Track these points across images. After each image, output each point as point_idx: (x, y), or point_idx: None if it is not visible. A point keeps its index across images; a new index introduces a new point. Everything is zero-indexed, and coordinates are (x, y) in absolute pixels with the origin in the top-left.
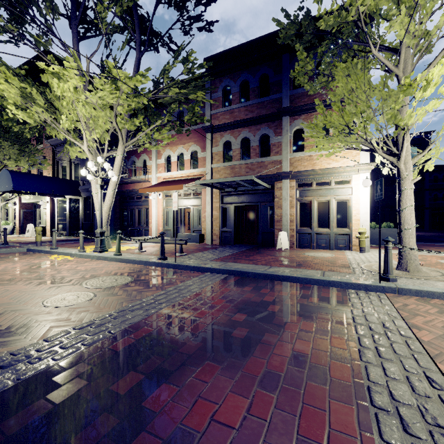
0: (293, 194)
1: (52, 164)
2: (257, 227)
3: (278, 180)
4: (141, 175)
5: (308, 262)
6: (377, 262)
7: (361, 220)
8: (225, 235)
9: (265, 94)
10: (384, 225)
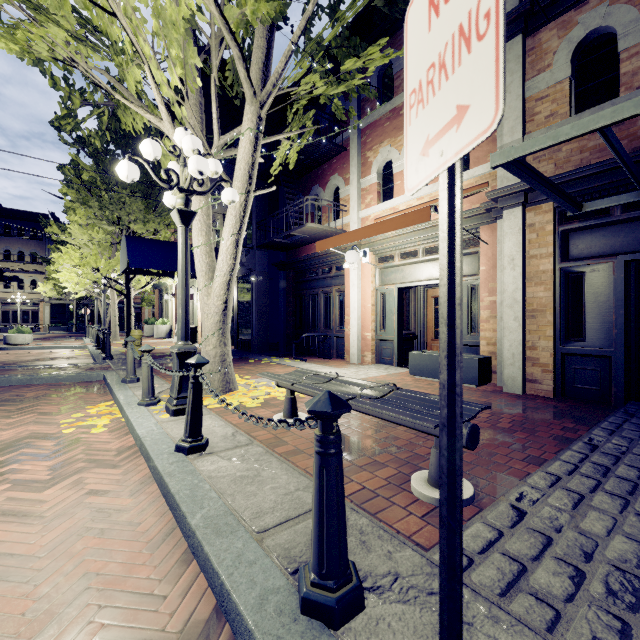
0: None
1: None
2: None
3: None
4: (330, 221)
5: None
6: None
7: None
8: (579, 367)
9: None
10: None
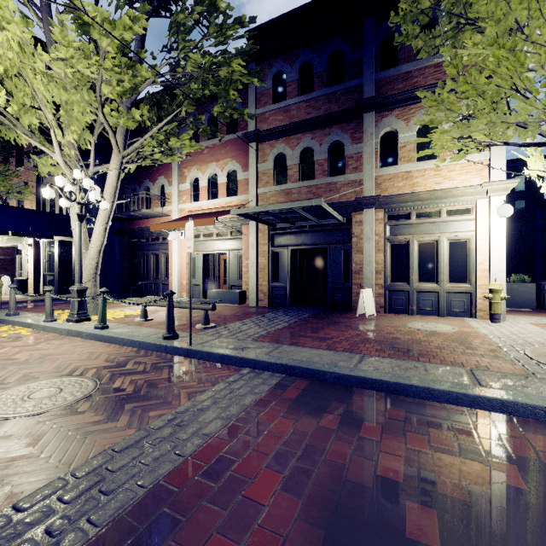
0: (381, 231)
1: (36, 192)
2: (323, 280)
3: (357, 209)
4: (158, 206)
5: (422, 344)
6: (545, 344)
7: (493, 270)
8: (277, 293)
9: (337, 81)
10: (514, 277)
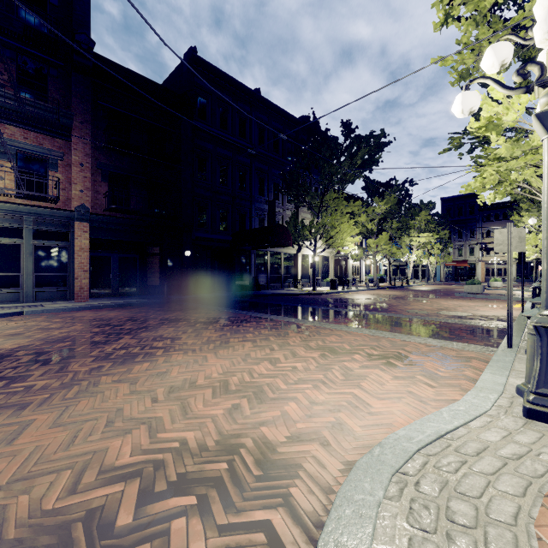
0: None
1: None
2: None
3: None
4: None
5: None
6: None
7: None
8: None
9: None
10: None
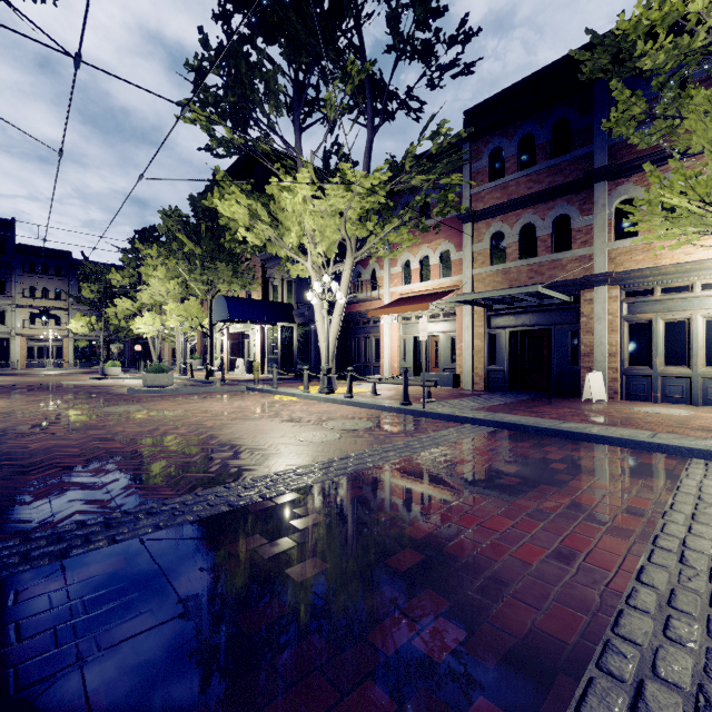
0: (616, 310)
1: (262, 283)
2: (548, 364)
3: (586, 287)
4: (369, 291)
5: (634, 420)
6: None
7: None
8: (494, 376)
9: (562, 150)
10: None
